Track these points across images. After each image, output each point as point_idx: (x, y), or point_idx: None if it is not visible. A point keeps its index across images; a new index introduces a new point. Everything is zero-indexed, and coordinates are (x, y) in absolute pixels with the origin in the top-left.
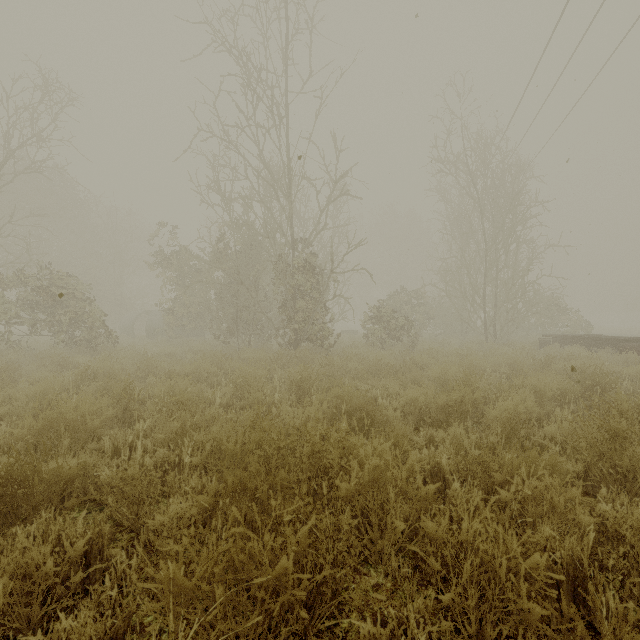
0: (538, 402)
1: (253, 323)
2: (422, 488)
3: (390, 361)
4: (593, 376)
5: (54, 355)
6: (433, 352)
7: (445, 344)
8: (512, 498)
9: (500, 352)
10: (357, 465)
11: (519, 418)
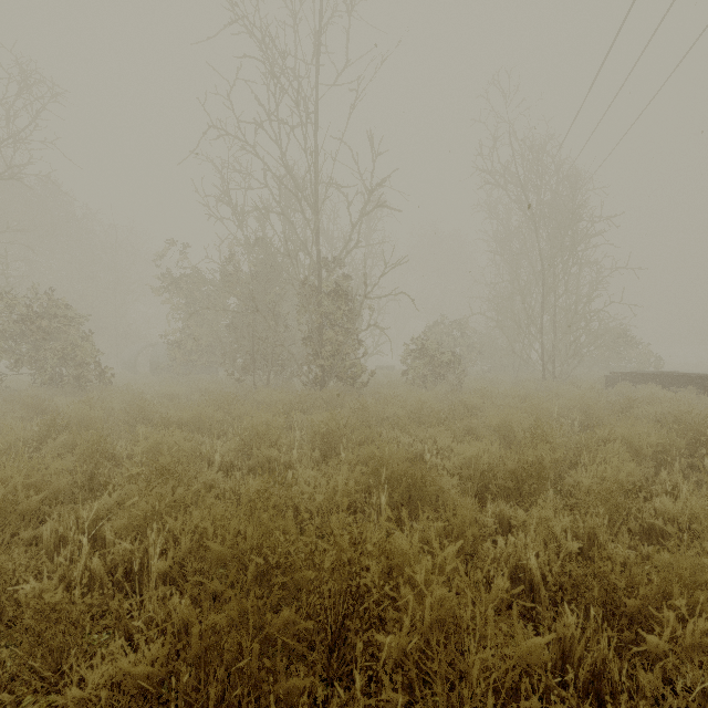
0: (631, 460)
1: (273, 358)
2: (522, 640)
3: (435, 404)
4: (696, 426)
5: (26, 397)
6: (486, 393)
7: (497, 382)
8: (666, 650)
9: (564, 392)
10: (411, 595)
11: (620, 488)
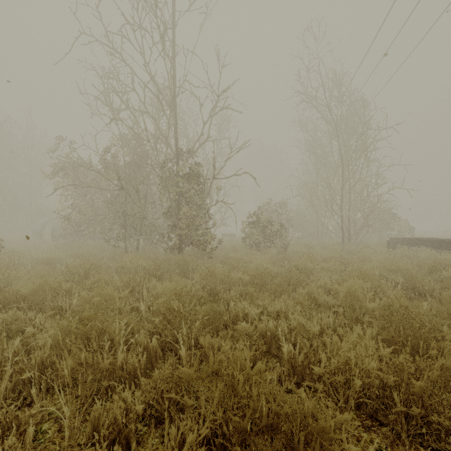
0: None
1: (141, 228)
2: None
3: (273, 267)
4: None
5: None
6: (312, 257)
7: (311, 246)
8: None
9: (368, 255)
10: None
11: None
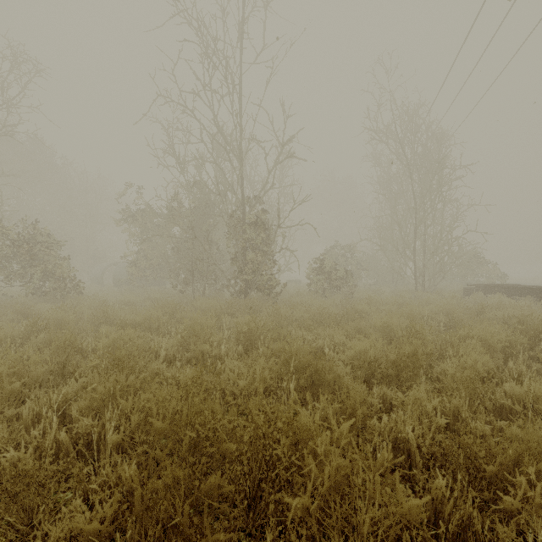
0: (485, 353)
1: (207, 274)
2: (403, 501)
3: (333, 309)
4: (535, 326)
5: (16, 304)
6: (372, 301)
7: (380, 292)
8: (519, 508)
9: (432, 300)
10: (313, 463)
11: (478, 375)
